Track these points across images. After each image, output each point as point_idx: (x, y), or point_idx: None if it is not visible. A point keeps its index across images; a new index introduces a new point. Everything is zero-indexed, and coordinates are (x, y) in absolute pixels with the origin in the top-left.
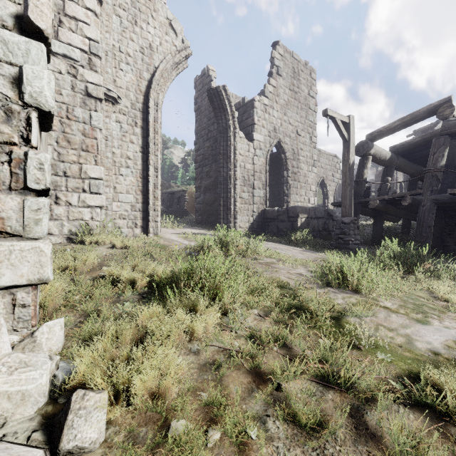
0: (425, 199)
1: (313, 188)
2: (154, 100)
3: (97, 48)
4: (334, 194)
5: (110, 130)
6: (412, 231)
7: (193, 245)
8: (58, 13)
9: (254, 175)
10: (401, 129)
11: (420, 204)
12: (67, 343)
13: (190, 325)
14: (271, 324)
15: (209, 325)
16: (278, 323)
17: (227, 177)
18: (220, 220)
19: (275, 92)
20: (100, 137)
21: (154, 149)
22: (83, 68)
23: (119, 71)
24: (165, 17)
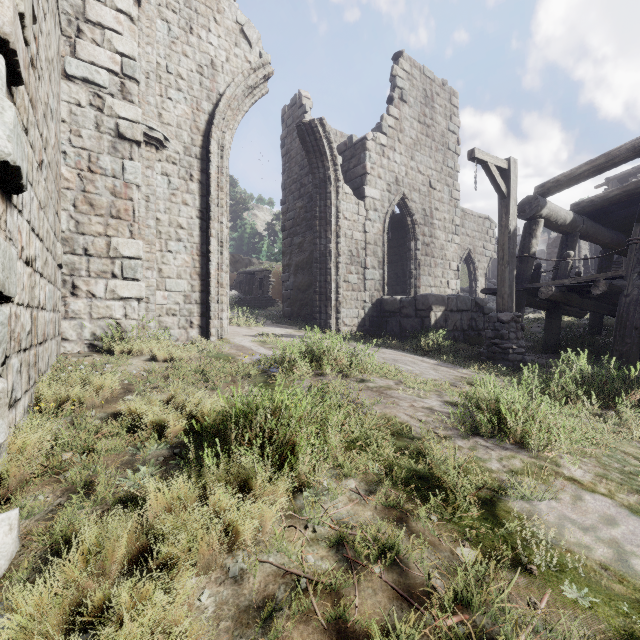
0: (630, 285)
1: (453, 266)
2: (218, 142)
3: (134, 68)
4: (486, 273)
5: (152, 187)
6: (604, 330)
7: (270, 356)
8: (76, 19)
9: (365, 249)
10: (590, 177)
11: (622, 292)
12: (20, 554)
13: (232, 524)
14: (377, 511)
15: (267, 518)
16: (386, 516)
17: (326, 251)
18: (316, 315)
19: (397, 126)
20: (138, 197)
21: (218, 214)
22: (113, 98)
23: (166, 101)
24: (234, 20)
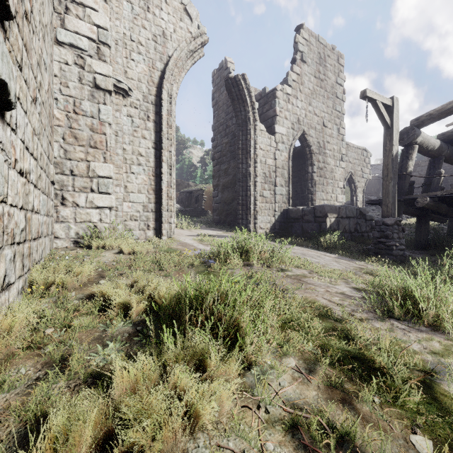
0: None
1: (340, 184)
2: (168, 92)
3: (106, 36)
4: (363, 190)
5: (120, 125)
6: None
7: (208, 251)
8: None
9: (275, 171)
10: None
11: None
12: None
13: (192, 407)
14: (321, 391)
15: (223, 399)
16: (335, 399)
17: (247, 173)
18: (239, 221)
19: (299, 80)
20: (110, 132)
21: (168, 145)
22: (91, 58)
23: (130, 61)
24: (180, 2)
